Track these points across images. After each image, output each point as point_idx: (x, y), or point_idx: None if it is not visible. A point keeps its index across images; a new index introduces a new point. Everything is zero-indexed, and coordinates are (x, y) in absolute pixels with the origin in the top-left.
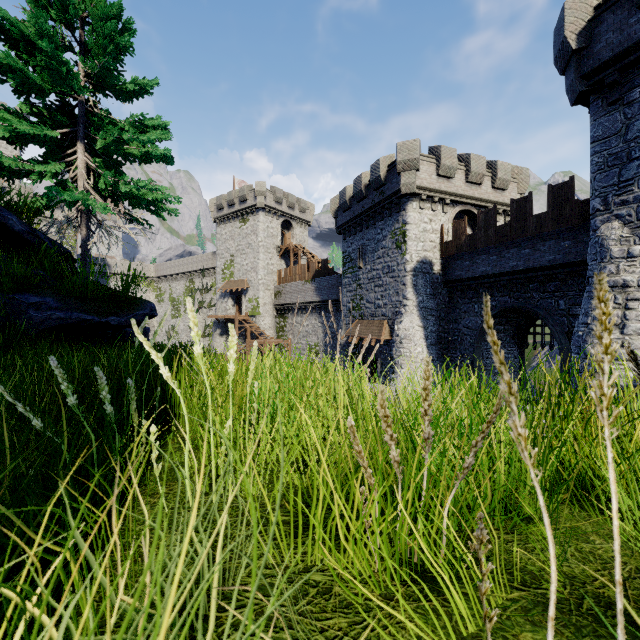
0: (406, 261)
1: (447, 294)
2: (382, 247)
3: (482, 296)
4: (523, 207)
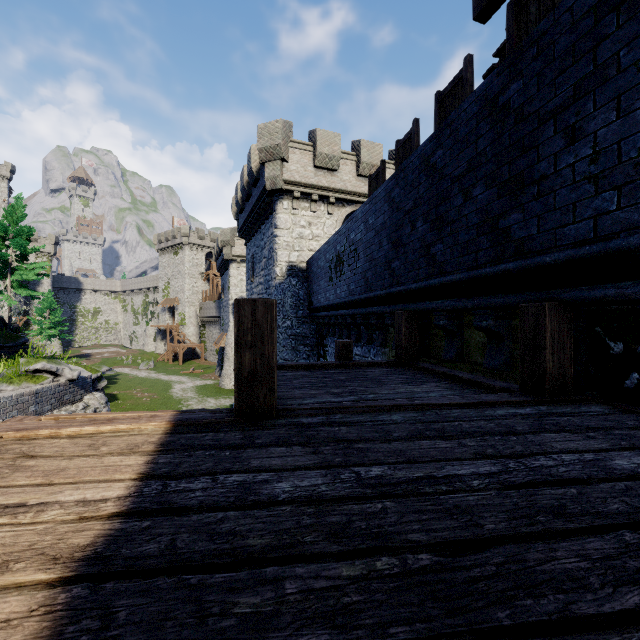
0: (229, 299)
1: None
2: (226, 287)
3: None
4: None
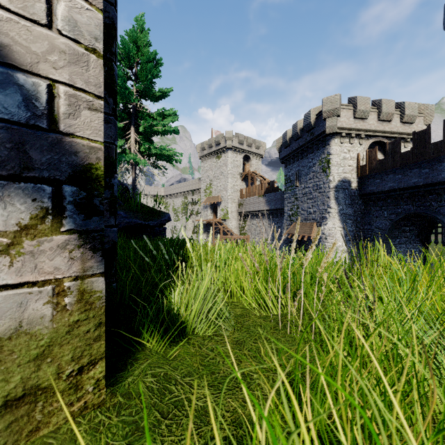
0: (330, 181)
1: (362, 204)
2: (312, 171)
3: (390, 205)
4: (423, 137)
